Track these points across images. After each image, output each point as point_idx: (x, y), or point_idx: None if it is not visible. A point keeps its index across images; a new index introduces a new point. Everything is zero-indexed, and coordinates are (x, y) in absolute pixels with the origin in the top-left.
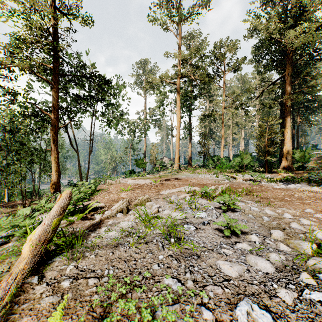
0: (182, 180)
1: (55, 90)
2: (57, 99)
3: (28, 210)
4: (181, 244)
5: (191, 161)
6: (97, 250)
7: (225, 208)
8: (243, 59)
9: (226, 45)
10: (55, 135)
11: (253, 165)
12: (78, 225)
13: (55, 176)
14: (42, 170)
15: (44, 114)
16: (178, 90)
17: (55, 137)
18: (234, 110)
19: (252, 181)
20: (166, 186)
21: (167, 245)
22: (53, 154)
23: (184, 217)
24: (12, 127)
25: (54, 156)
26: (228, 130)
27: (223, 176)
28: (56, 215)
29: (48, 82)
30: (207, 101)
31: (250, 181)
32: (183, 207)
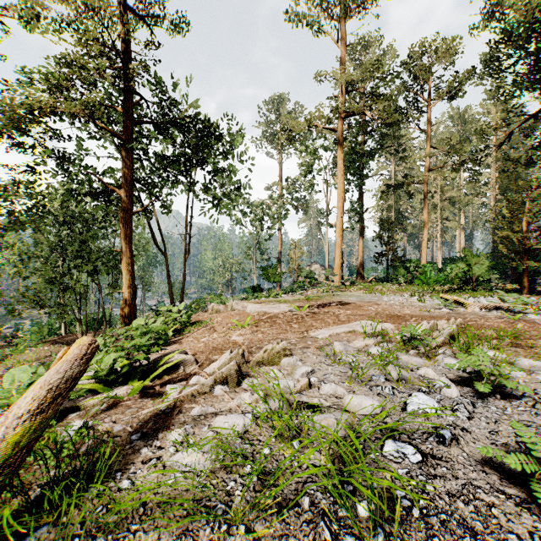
0: (351, 307)
1: (128, 149)
2: (130, 165)
3: (27, 372)
4: (394, 534)
5: (363, 270)
6: (135, 528)
7: (487, 389)
8: (469, 72)
9: (432, 50)
10: (128, 226)
11: (488, 279)
12: (125, 413)
13: (128, 295)
14: (111, 285)
15: (113, 192)
16: (340, 141)
17: (127, 229)
18: (450, 173)
19: (503, 311)
20: (321, 318)
21: (349, 534)
22: (124, 258)
23: (379, 410)
24: (70, 216)
25: (125, 262)
26: (433, 213)
27: (435, 299)
28: (28, 413)
29: (116, 136)
30: (391, 162)
31: (501, 311)
32: (368, 373)
